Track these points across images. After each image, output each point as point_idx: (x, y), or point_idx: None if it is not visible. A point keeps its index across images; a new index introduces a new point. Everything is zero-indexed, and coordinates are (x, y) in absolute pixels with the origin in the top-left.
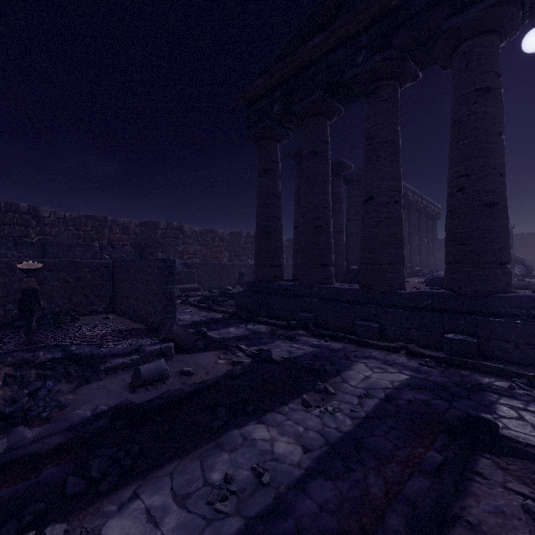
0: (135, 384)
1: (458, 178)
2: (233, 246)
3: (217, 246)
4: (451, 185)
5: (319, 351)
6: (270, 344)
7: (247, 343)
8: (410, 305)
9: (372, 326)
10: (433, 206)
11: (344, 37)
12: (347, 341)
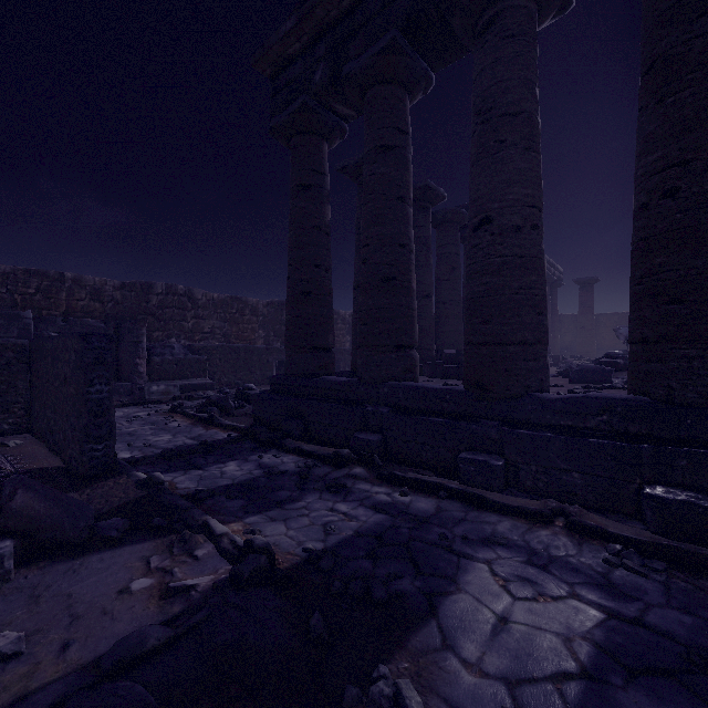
0: None
1: (664, 171)
2: (272, 322)
3: (247, 321)
4: (648, 188)
5: (389, 523)
6: (291, 506)
7: (246, 502)
8: (564, 423)
9: (492, 464)
10: (553, 269)
11: None
12: (444, 494)
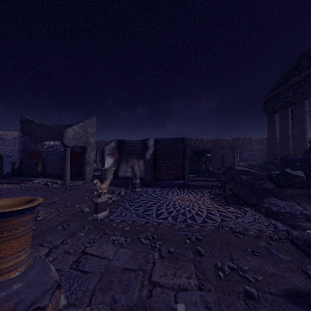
0: (225, 172)
1: None
2: None
3: None
4: None
5: None
6: None
7: None
8: None
9: None
10: None
11: (286, 88)
12: None
